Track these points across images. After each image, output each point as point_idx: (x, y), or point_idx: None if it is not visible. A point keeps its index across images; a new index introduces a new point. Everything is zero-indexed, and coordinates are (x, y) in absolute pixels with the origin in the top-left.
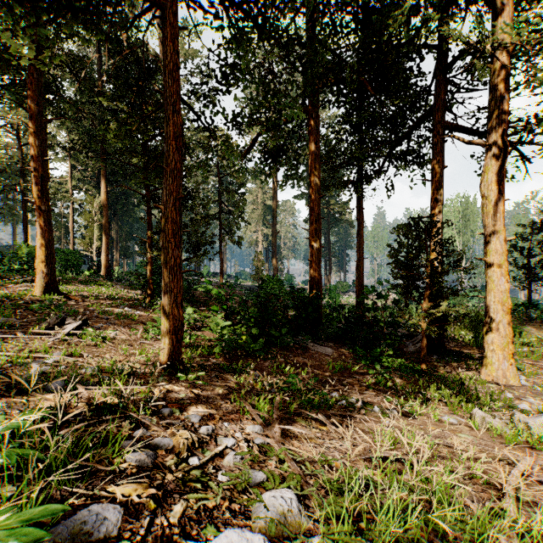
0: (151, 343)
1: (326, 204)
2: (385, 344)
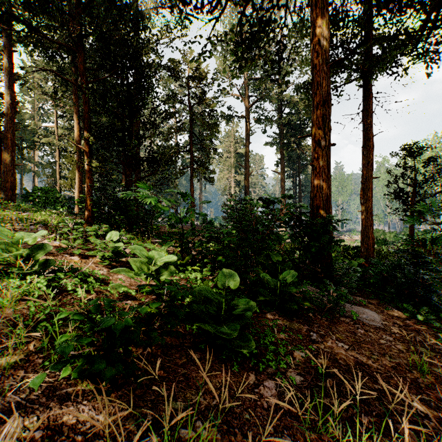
0: None
1: (298, 146)
2: None
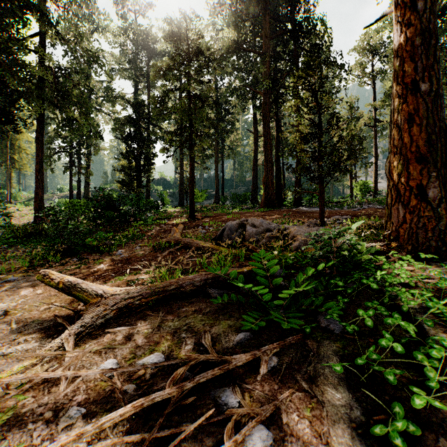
0: None
1: None
2: None
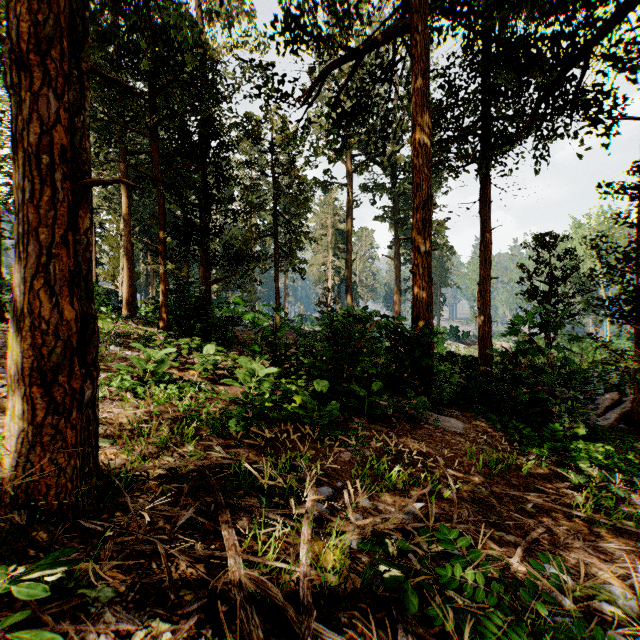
0: (100, 406)
1: None
2: (567, 416)
